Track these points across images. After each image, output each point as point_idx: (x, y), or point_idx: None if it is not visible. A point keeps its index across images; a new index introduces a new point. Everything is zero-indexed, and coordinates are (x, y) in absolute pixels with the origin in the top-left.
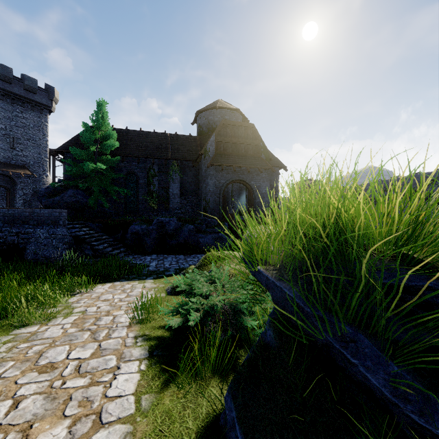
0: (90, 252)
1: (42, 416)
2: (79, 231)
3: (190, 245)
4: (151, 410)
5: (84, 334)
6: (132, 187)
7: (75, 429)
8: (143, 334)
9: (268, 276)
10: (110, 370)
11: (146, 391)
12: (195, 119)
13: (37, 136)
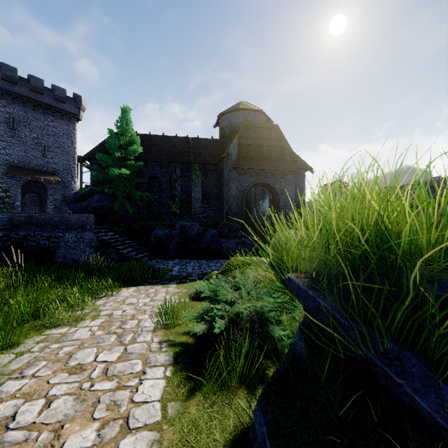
0: (115, 255)
1: (72, 417)
2: (105, 235)
3: (212, 250)
4: (178, 418)
5: (111, 337)
6: (155, 192)
7: (104, 433)
8: (168, 339)
9: (299, 284)
10: (136, 375)
11: (172, 398)
12: (217, 121)
13: (66, 144)
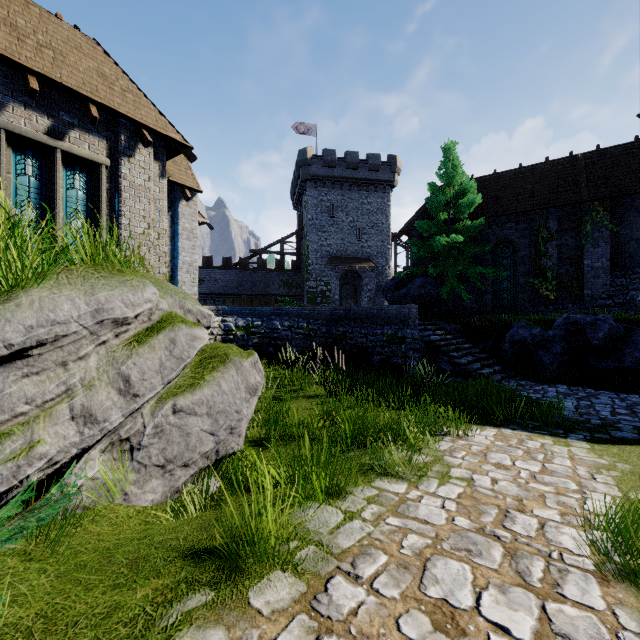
0: (448, 366)
1: None
2: (431, 335)
3: None
4: None
5: (491, 547)
6: (505, 265)
7: None
8: None
9: None
10: None
11: None
12: None
13: (380, 221)
